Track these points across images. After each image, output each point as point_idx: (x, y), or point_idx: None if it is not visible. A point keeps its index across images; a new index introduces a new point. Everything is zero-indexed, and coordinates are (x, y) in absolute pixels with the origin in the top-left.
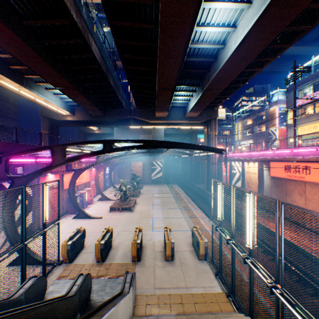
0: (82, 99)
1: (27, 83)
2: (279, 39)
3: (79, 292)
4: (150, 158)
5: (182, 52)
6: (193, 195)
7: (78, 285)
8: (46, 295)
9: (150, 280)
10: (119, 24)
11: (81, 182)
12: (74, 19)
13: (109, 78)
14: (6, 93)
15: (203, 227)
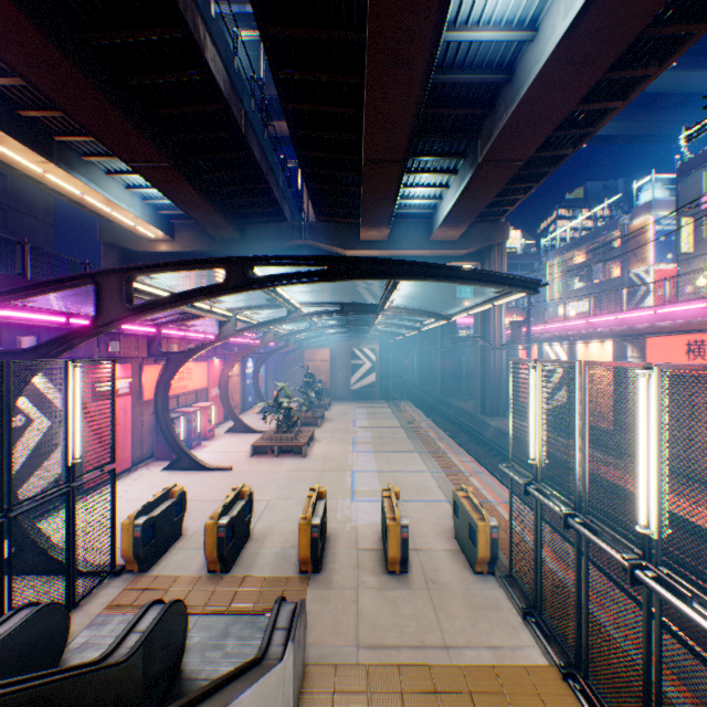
0: (189, 195)
1: (61, 155)
2: (680, 8)
3: (145, 652)
4: (347, 341)
5: (427, 46)
6: (448, 425)
7: (141, 632)
8: (67, 656)
9: (345, 625)
10: None
11: (188, 388)
12: None
13: (251, 140)
14: (27, 196)
15: (478, 494)
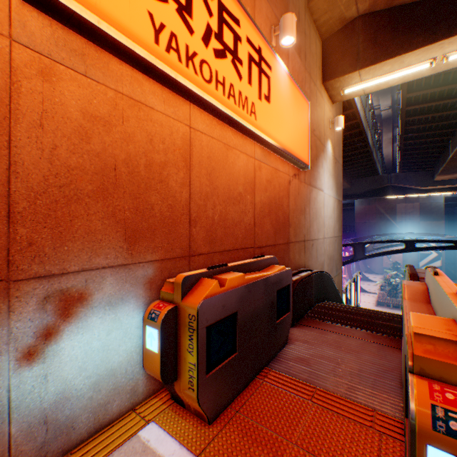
0: None
1: None
2: None
3: None
4: None
5: None
6: None
7: None
8: None
9: None
10: (413, 118)
11: None
12: (362, 128)
13: (373, 152)
14: None
15: None
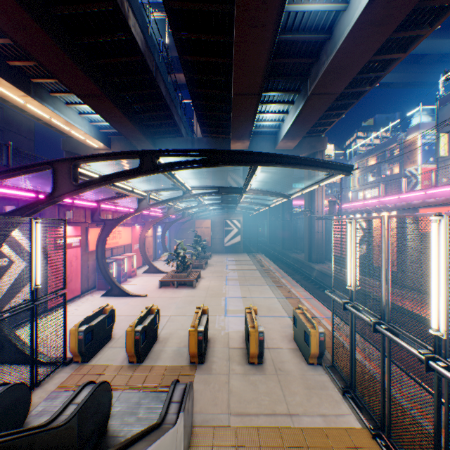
0: (119, 118)
1: (36, 91)
2: None
3: (79, 418)
4: (222, 215)
5: (275, 12)
6: (287, 269)
7: (77, 404)
8: (29, 420)
9: (220, 399)
10: None
11: (118, 244)
12: None
13: (160, 82)
14: (16, 121)
15: (309, 312)
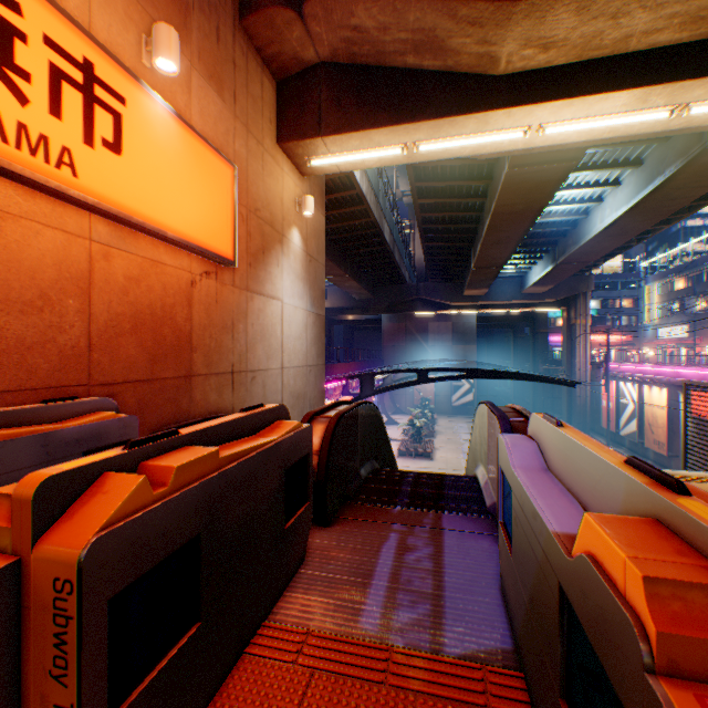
0: (351, 284)
1: None
2: None
3: None
4: None
5: (516, 239)
6: None
7: None
8: None
9: None
10: (429, 215)
11: None
12: (374, 218)
13: (395, 253)
14: None
15: None
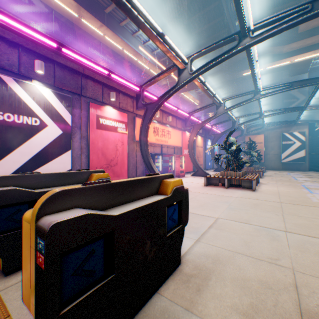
0: (168, 25)
1: (108, 22)
2: None
3: None
4: (277, 129)
5: None
6: None
7: None
8: None
9: None
10: None
11: (167, 143)
12: None
13: None
14: None
15: None
